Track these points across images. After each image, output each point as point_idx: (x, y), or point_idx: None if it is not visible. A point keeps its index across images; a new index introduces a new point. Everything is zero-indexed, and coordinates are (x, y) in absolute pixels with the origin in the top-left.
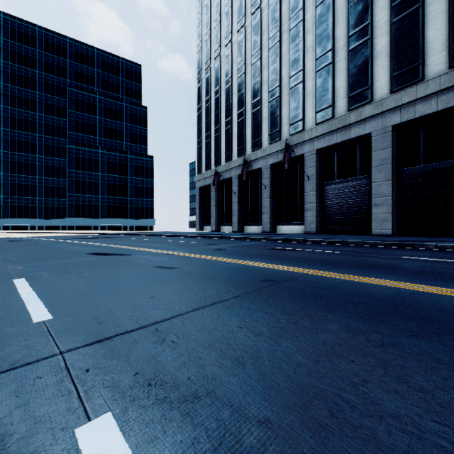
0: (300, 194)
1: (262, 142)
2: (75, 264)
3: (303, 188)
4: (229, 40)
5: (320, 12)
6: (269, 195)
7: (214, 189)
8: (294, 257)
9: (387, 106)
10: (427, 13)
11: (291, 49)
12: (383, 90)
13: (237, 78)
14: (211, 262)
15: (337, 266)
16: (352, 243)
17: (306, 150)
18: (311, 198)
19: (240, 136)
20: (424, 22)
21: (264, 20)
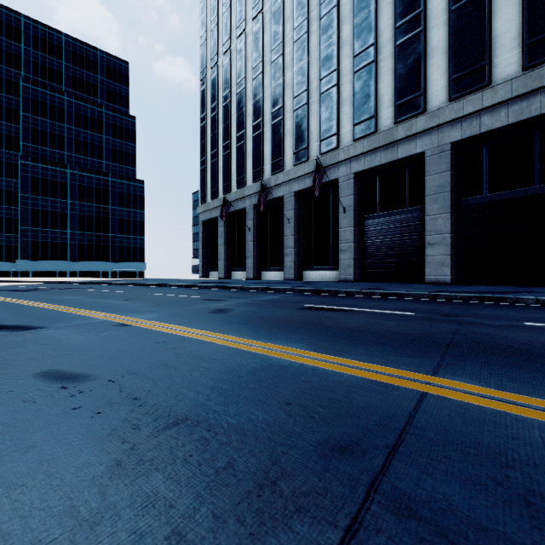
0: (333, 231)
1: (284, 163)
2: None
3: (337, 223)
4: (242, 29)
5: None
6: (294, 231)
7: (223, 223)
8: (351, 327)
9: (445, 118)
10: None
11: (323, 42)
12: (439, 97)
13: (252, 79)
14: (191, 350)
15: (454, 355)
16: (416, 296)
17: (341, 174)
18: (348, 236)
19: (257, 155)
20: (491, 10)
21: (287, 5)
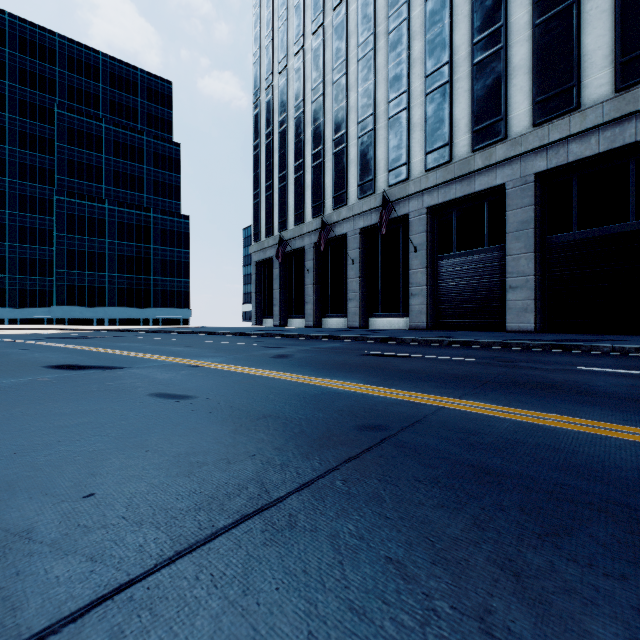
0: (403, 272)
1: (348, 197)
2: None
3: (407, 263)
4: (300, 46)
5: (432, 8)
6: (359, 273)
7: (278, 264)
8: (405, 369)
9: (528, 145)
10: (584, 12)
11: (391, 61)
12: (522, 122)
13: (312, 102)
14: (263, 383)
15: (486, 388)
16: (486, 344)
17: (411, 208)
18: (419, 279)
19: (317, 187)
20: (580, 25)
21: (351, 18)
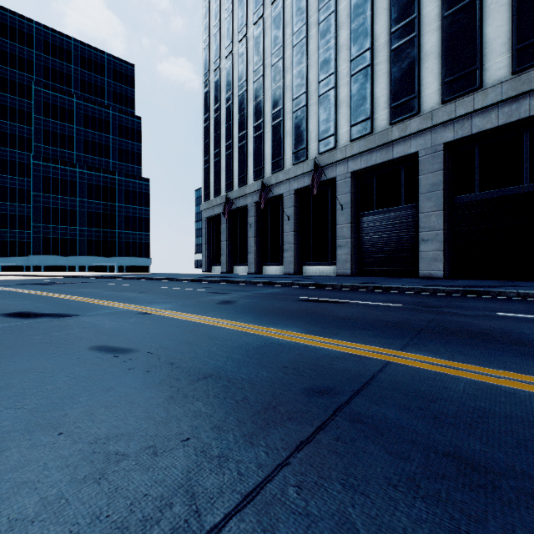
0: (331, 227)
1: (284, 163)
2: None
3: (334, 219)
4: (243, 34)
5: (356, 2)
6: (294, 228)
7: (225, 219)
8: (341, 316)
9: (438, 119)
10: (486, 6)
11: (321, 47)
12: (433, 99)
13: (253, 82)
14: (207, 333)
15: (423, 337)
16: (406, 290)
17: (338, 173)
18: (345, 232)
19: (258, 154)
20: (482, 17)
21: (287, 10)
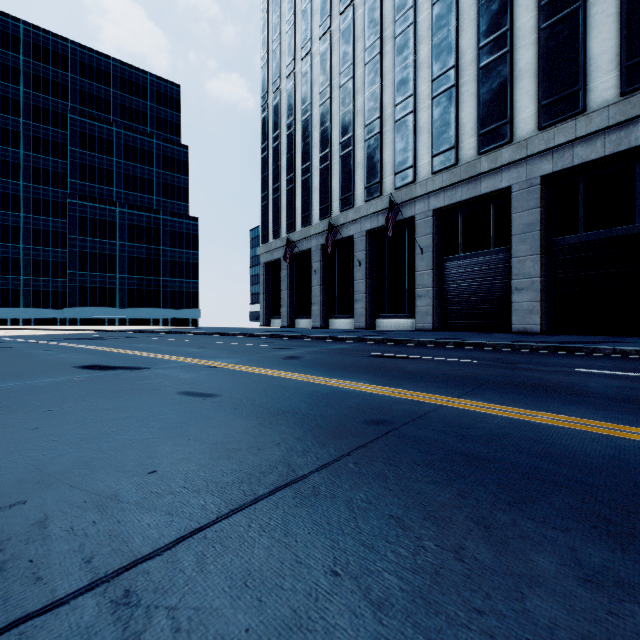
0: (409, 274)
1: (355, 199)
2: (40, 390)
3: (413, 265)
4: (307, 50)
5: (438, 12)
6: (366, 275)
7: (286, 265)
8: (410, 370)
9: (534, 149)
10: (590, 16)
11: (397, 65)
12: (528, 125)
13: (319, 105)
14: (278, 383)
15: (484, 388)
16: (490, 346)
17: (418, 211)
18: (426, 280)
19: (324, 190)
20: (586, 29)
21: (358, 22)
